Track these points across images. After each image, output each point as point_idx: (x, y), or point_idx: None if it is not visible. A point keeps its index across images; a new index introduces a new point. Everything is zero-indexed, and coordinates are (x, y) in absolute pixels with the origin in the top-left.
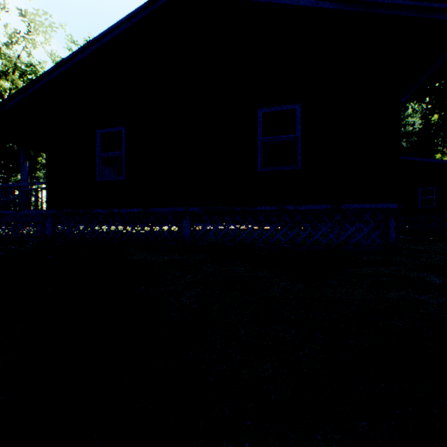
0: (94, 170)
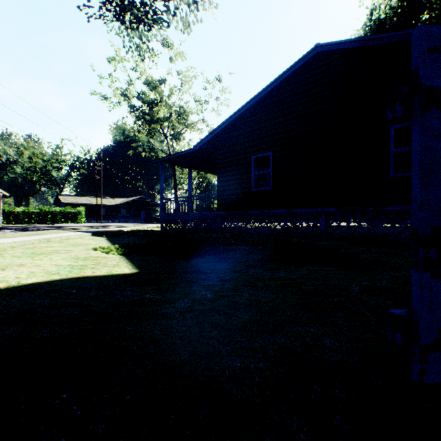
0: (249, 183)
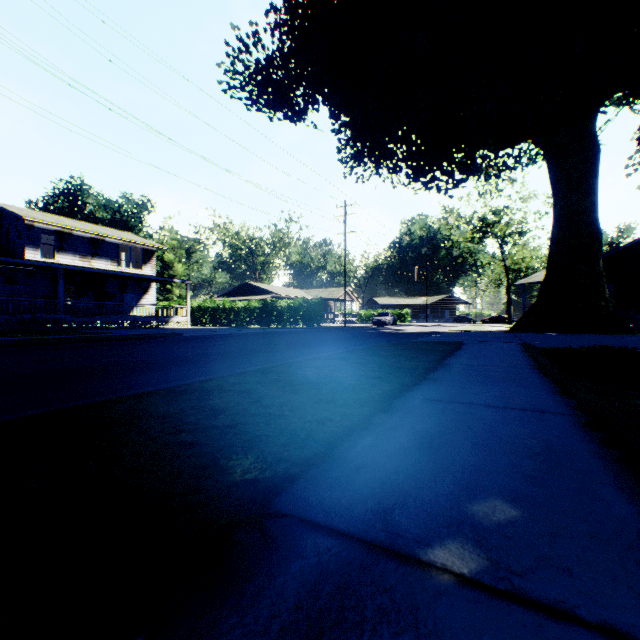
0: None
